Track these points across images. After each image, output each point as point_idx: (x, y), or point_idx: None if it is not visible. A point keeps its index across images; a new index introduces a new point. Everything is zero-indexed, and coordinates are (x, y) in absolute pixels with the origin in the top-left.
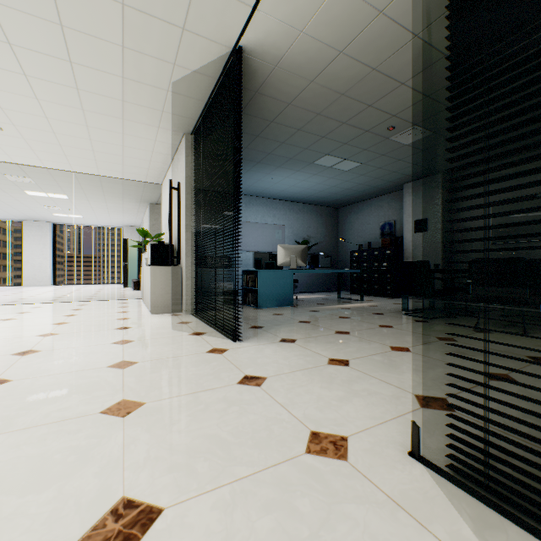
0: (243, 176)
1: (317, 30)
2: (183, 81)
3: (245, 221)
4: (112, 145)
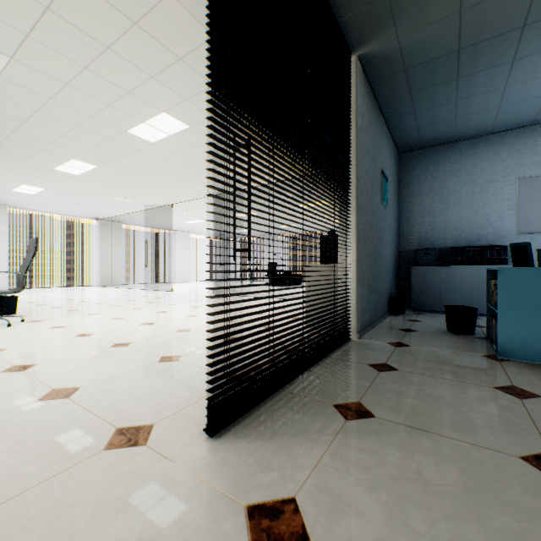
0: (510, 81)
1: None
2: None
3: None
4: None
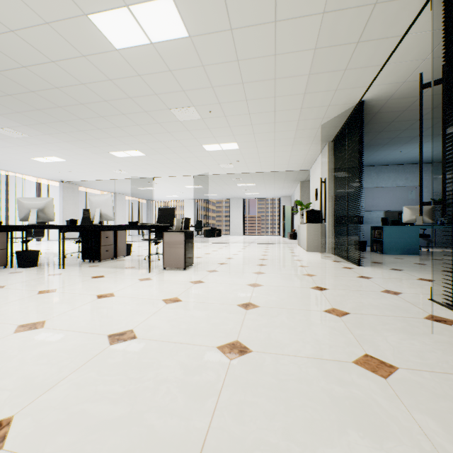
0: (372, 154)
1: (416, 77)
2: (327, 122)
3: (375, 186)
4: (284, 157)
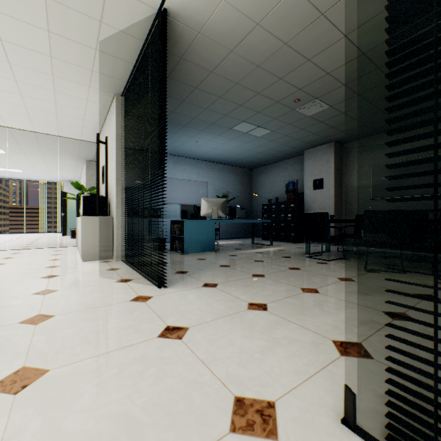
0: (171, 138)
1: None
2: (110, 40)
3: (173, 177)
4: (45, 102)
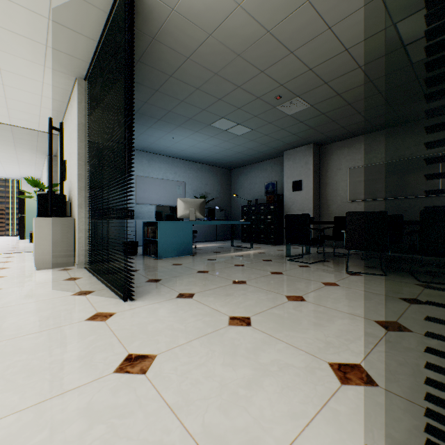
0: (145, 132)
1: None
2: (66, 9)
3: (148, 176)
4: None
